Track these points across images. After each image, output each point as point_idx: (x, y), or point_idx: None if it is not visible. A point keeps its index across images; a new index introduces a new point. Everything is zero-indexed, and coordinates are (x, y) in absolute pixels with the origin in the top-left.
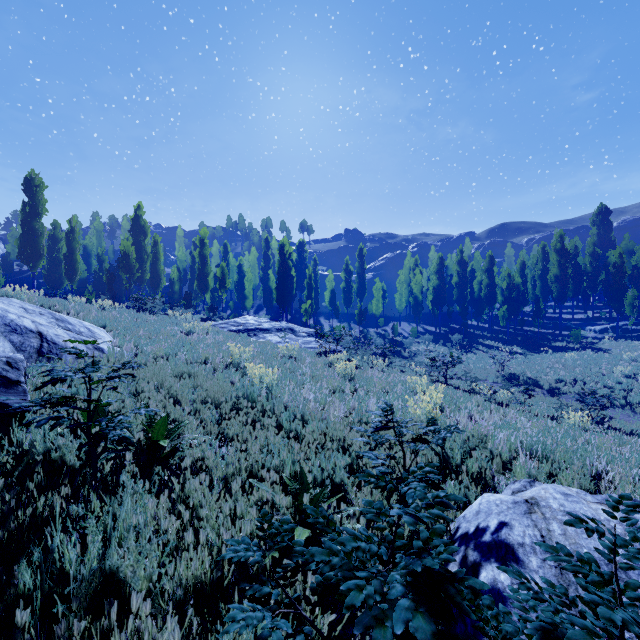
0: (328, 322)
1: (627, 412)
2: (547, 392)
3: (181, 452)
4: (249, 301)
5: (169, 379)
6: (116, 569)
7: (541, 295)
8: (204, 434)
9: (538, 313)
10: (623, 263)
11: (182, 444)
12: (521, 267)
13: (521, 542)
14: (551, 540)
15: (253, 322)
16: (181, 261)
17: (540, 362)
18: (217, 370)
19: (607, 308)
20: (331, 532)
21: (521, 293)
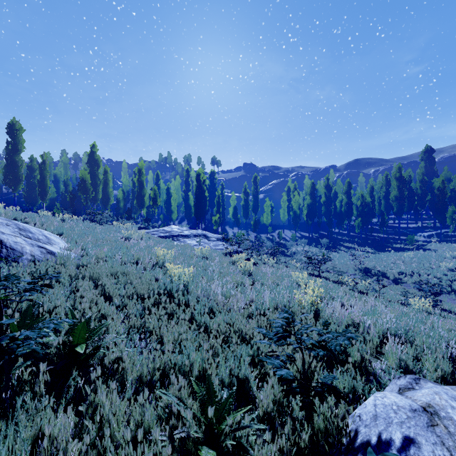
0: (232, 230)
1: (452, 297)
2: (392, 281)
3: (101, 351)
4: (174, 214)
5: (104, 278)
6: None
7: (385, 210)
8: (127, 328)
9: (383, 223)
10: (445, 187)
11: (104, 342)
12: (370, 190)
13: None
14: None
15: (177, 230)
16: (125, 185)
17: (386, 259)
18: (146, 268)
19: (432, 220)
20: None
21: (370, 209)
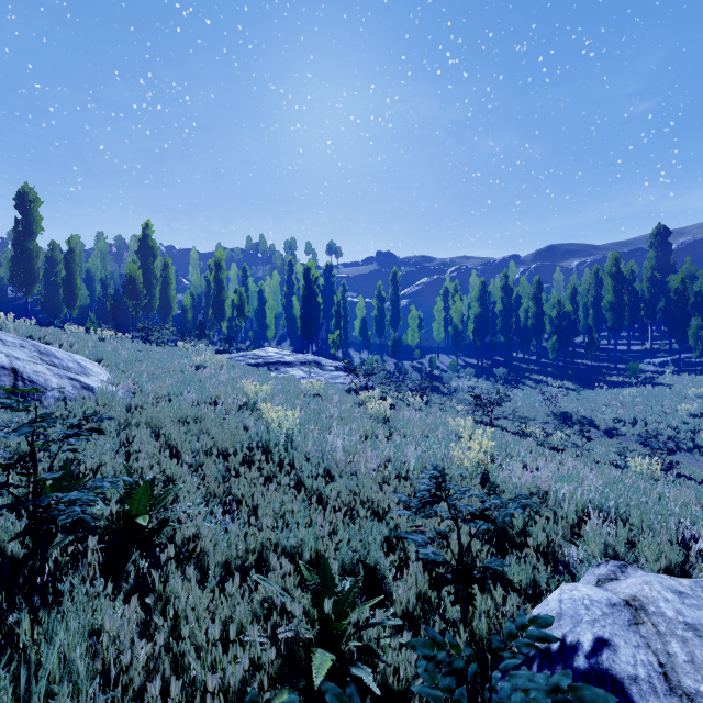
0: (358, 354)
1: (695, 456)
2: (604, 433)
3: (170, 527)
4: (271, 331)
5: (168, 425)
6: None
7: (594, 324)
8: (205, 497)
9: (591, 344)
10: (686, 289)
11: (173, 515)
12: (572, 293)
13: (633, 675)
14: (675, 671)
15: (274, 354)
16: (195, 286)
17: (595, 399)
18: (229, 412)
19: (666, 339)
20: None
21: (572, 322)
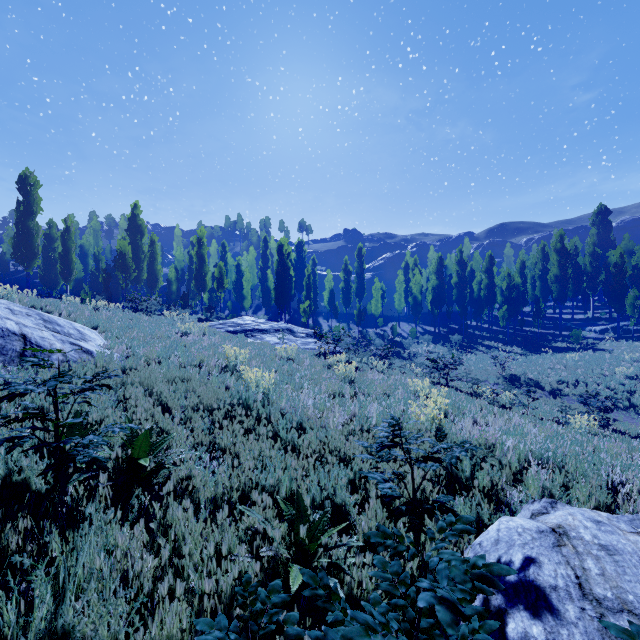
0: (327, 322)
1: (631, 414)
2: (549, 394)
3: (166, 469)
4: (247, 301)
5: (159, 384)
6: (72, 630)
7: (541, 295)
8: (194, 446)
9: (538, 313)
10: (624, 263)
11: (168, 459)
12: (521, 267)
13: (553, 584)
14: (588, 582)
15: (251, 323)
16: (179, 261)
17: (541, 363)
18: (212, 373)
19: (607, 308)
20: (334, 610)
21: (521, 293)
